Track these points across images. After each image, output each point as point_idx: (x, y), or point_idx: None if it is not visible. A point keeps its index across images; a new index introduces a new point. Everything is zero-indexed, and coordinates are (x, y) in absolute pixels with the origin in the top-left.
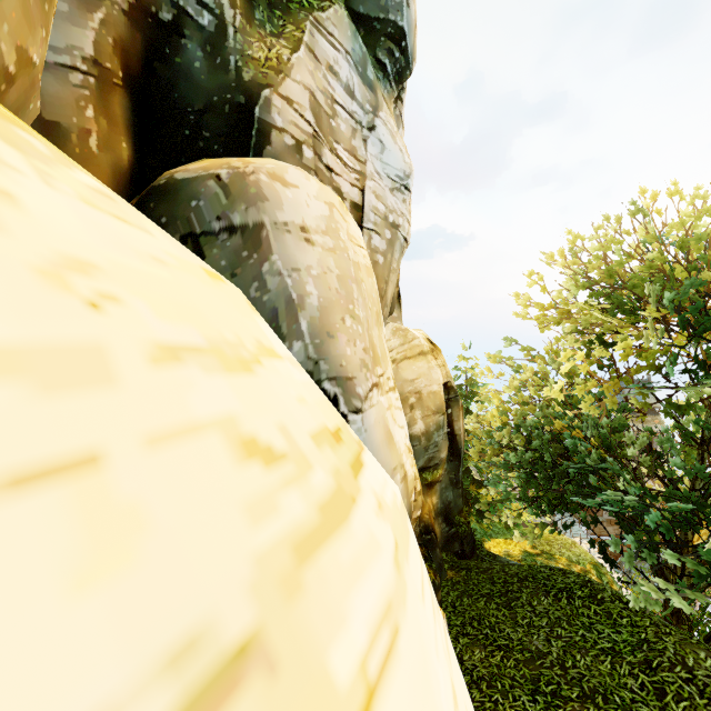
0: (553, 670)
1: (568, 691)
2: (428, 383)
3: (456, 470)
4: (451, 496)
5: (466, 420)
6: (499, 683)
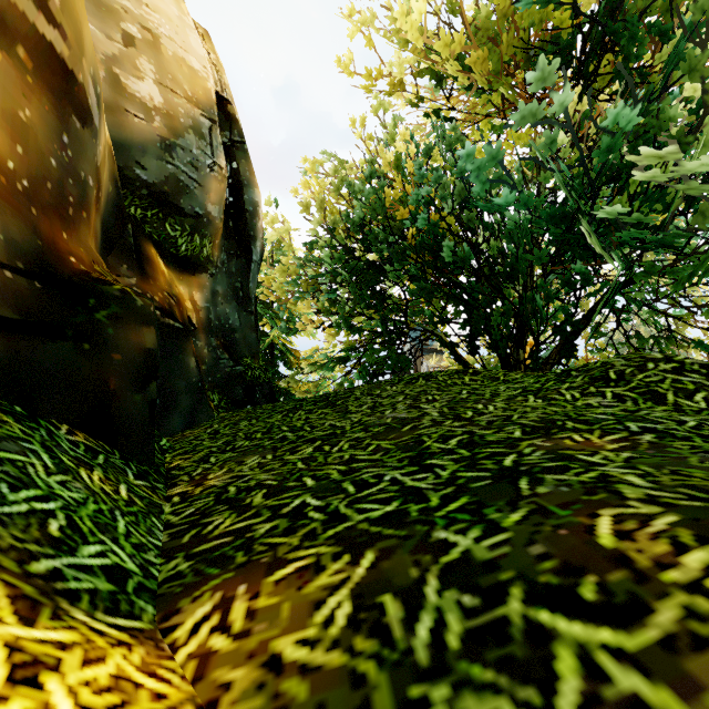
0: (444, 426)
1: (497, 434)
2: (177, 41)
3: (243, 274)
4: (236, 320)
5: (263, 219)
6: (310, 478)
